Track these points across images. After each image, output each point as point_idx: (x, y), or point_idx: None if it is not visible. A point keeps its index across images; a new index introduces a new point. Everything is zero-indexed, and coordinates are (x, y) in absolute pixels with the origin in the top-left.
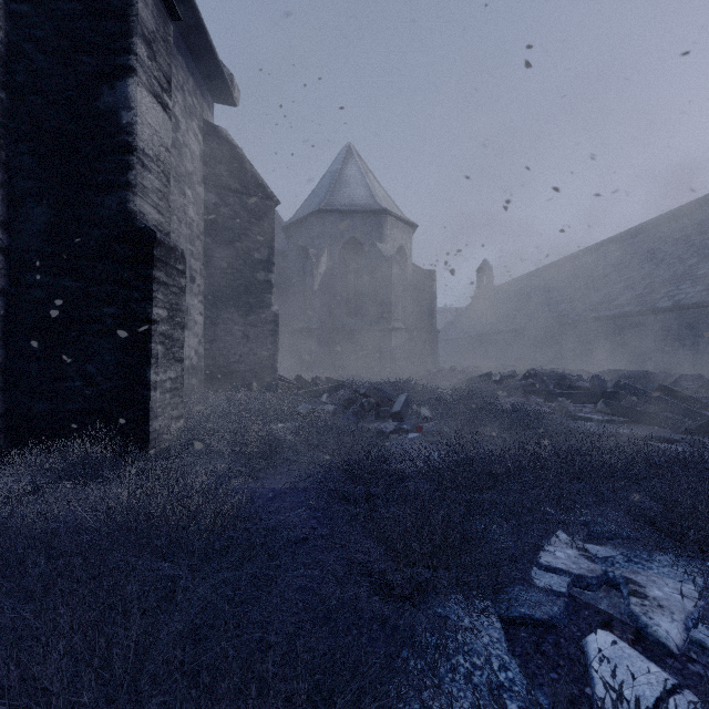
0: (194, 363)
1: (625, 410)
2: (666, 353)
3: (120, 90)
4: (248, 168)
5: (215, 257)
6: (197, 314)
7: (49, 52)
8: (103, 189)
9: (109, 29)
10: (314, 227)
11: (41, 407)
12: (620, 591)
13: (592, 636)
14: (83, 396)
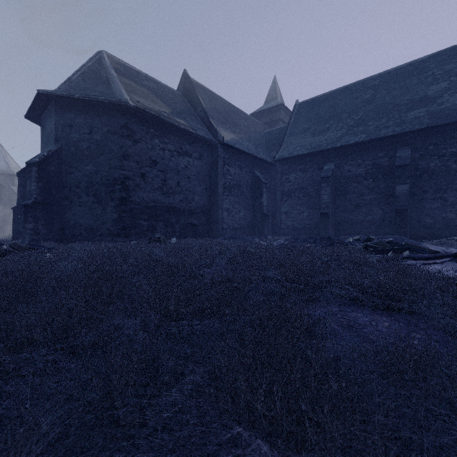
0: None
1: None
2: None
3: None
4: None
5: None
6: None
7: None
8: None
9: None
10: None
11: None
12: None
13: None
14: None
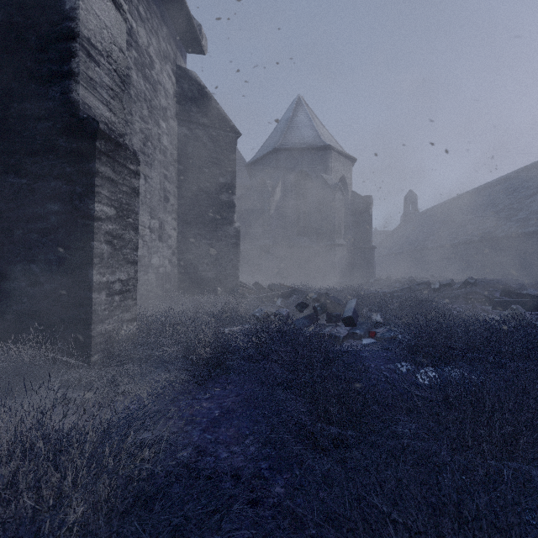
0: (168, 271)
1: None
2: None
3: None
4: (214, 105)
5: (186, 181)
6: (171, 229)
7: None
8: (47, 80)
9: None
10: (270, 163)
11: None
12: None
13: None
14: (28, 296)
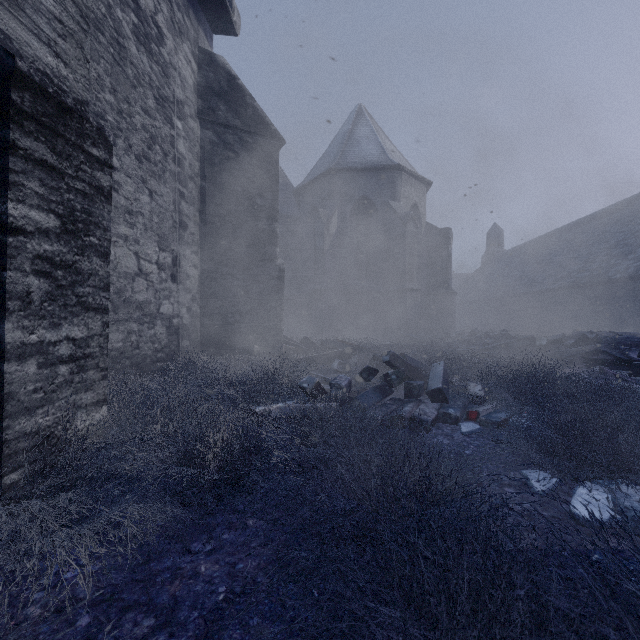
0: (186, 323)
1: None
2: None
3: None
4: (249, 102)
5: (212, 203)
6: (190, 266)
7: None
8: None
9: None
10: (324, 188)
11: None
12: None
13: None
14: None
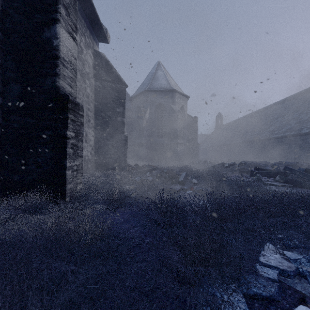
0: (89, 158)
1: (290, 180)
2: (306, 154)
3: (52, 30)
4: (114, 71)
5: (99, 111)
6: (91, 136)
7: (20, 13)
8: (45, 76)
9: (47, 1)
10: (143, 98)
11: (17, 177)
12: (307, 279)
13: (297, 309)
14: (36, 172)
